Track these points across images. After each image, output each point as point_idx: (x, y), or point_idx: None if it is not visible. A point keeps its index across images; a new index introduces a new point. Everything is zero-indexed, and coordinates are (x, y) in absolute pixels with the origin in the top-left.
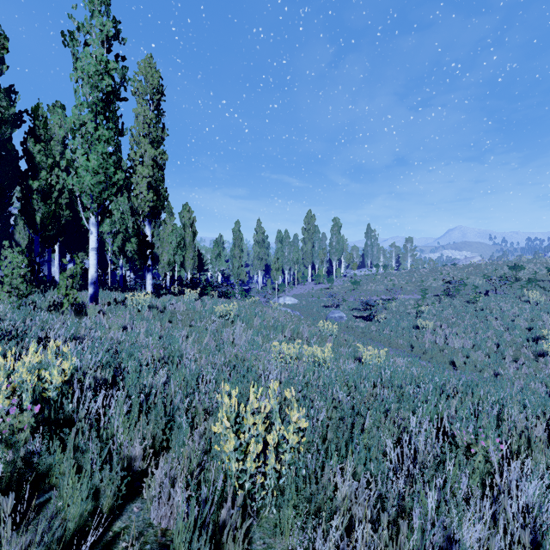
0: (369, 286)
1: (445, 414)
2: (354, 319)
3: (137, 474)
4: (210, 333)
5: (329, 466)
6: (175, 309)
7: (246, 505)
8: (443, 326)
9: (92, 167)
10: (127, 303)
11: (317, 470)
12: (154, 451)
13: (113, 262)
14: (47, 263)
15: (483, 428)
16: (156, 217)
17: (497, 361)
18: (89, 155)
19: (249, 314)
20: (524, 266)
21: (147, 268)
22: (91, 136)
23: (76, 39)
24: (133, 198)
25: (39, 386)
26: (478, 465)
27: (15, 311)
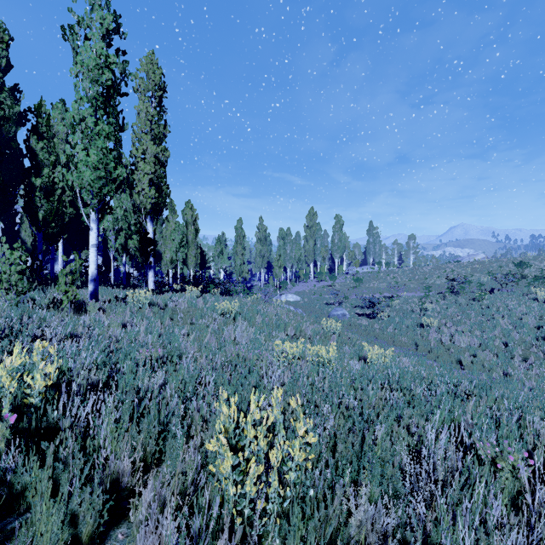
0: (371, 283)
1: (462, 422)
2: (357, 316)
3: (126, 492)
4: (212, 331)
5: (340, 485)
6: (176, 307)
7: (246, 533)
8: (449, 325)
9: (92, 162)
10: (128, 301)
11: (327, 493)
12: (145, 464)
13: (116, 259)
14: (51, 260)
15: (505, 437)
16: (158, 214)
17: (506, 360)
18: (89, 151)
19: (251, 311)
20: (530, 264)
21: (149, 265)
22: (91, 131)
23: (77, 34)
24: (135, 195)
25: (22, 391)
26: (504, 482)
27: (11, 308)
